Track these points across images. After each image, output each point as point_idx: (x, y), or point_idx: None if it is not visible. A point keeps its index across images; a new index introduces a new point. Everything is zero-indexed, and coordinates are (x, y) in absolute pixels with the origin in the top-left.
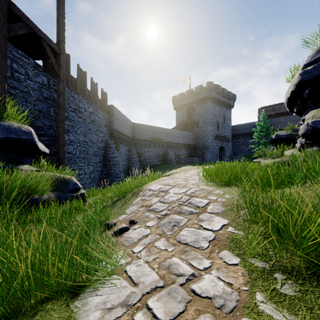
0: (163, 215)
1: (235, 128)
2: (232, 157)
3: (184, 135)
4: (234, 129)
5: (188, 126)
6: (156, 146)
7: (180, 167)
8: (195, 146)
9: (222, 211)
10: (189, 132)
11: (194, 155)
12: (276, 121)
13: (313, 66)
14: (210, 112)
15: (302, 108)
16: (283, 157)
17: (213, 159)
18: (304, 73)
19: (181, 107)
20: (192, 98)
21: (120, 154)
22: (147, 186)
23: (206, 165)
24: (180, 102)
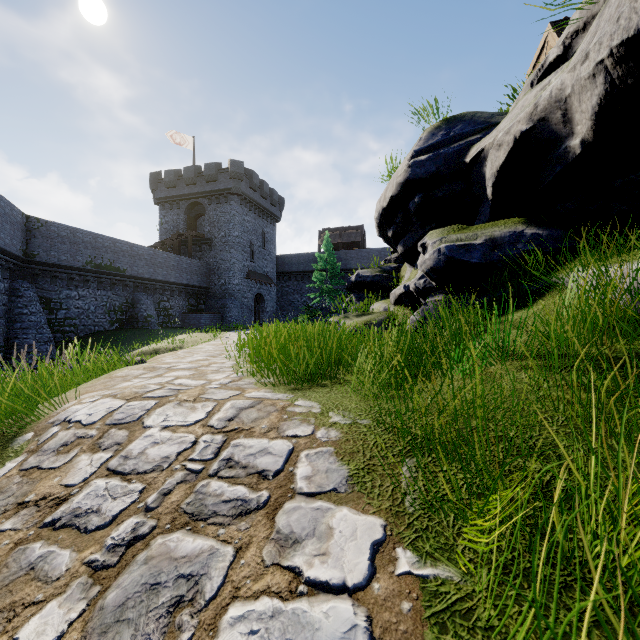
0: (122, 545)
1: (283, 260)
2: (278, 314)
3: (181, 265)
4: (281, 263)
5: (189, 245)
6: (104, 286)
7: (171, 336)
8: (205, 291)
9: (345, 479)
10: (192, 259)
11: (204, 310)
12: (345, 255)
13: (428, 155)
14: (238, 222)
15: (401, 230)
16: (374, 313)
17: (243, 318)
18: (416, 166)
19: (174, 201)
20: (198, 187)
21: None
22: (60, 405)
23: (231, 330)
24: (170, 190)
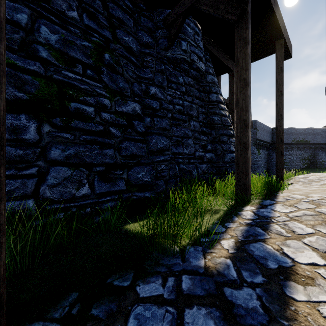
0: (305, 182)
1: None
2: None
3: None
4: None
5: None
6: (299, 149)
7: None
8: None
9: None
10: None
11: None
12: None
13: None
14: None
15: None
16: None
17: None
18: None
19: None
20: None
21: (260, 158)
22: (296, 176)
23: None
24: None
